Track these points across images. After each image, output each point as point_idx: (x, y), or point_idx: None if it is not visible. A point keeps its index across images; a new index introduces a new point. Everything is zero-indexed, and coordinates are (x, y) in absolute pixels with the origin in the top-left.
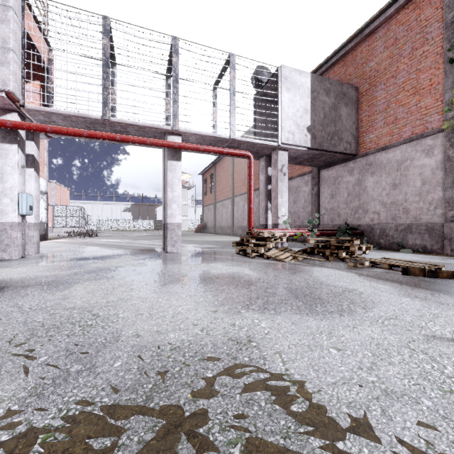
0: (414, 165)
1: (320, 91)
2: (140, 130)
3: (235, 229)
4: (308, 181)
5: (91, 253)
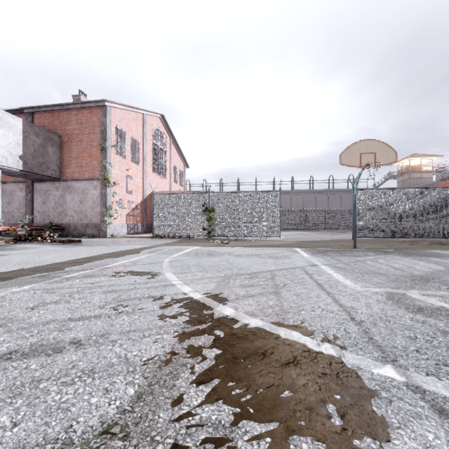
0: (90, 193)
1: (32, 133)
2: None
3: None
4: (23, 189)
5: None
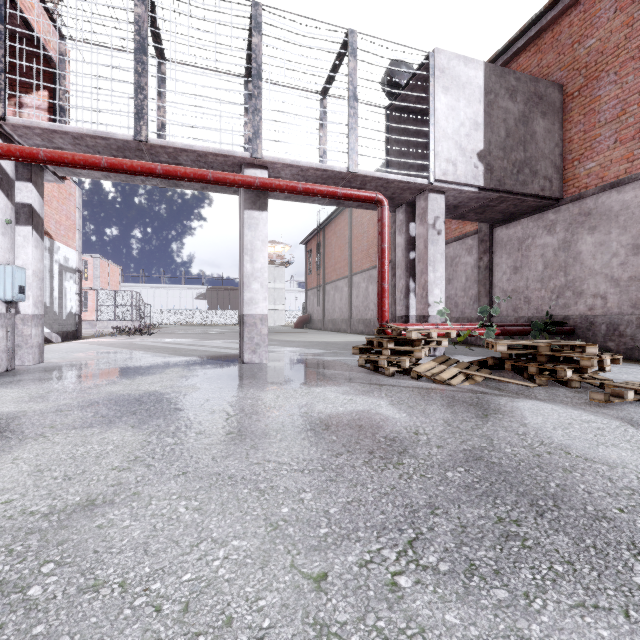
0: None
1: (501, 92)
2: (200, 160)
3: (354, 323)
4: (473, 247)
5: (122, 363)
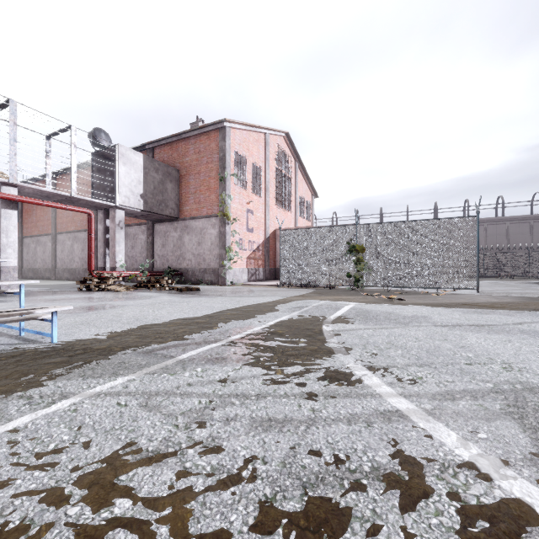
0: (208, 232)
1: (151, 169)
2: None
3: (60, 272)
4: (145, 231)
5: None
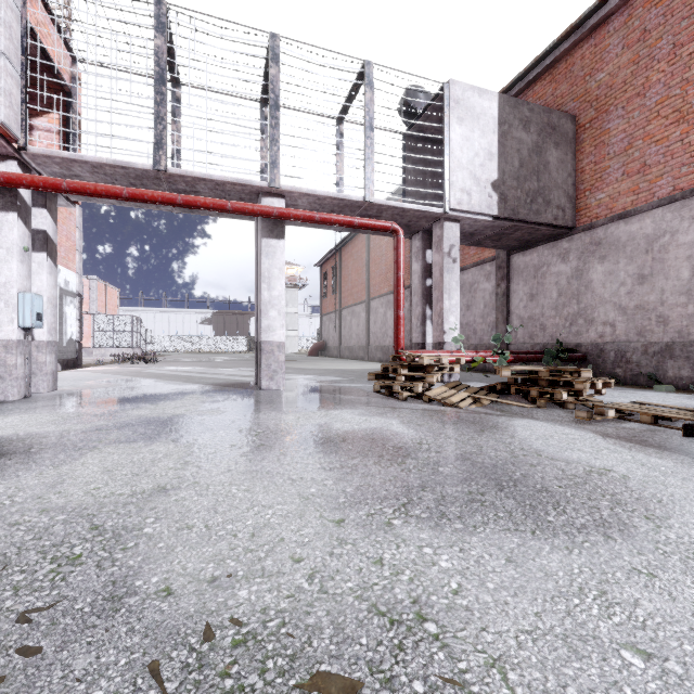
0: (678, 243)
1: (514, 123)
2: (218, 188)
3: (372, 351)
4: (491, 274)
5: (138, 390)
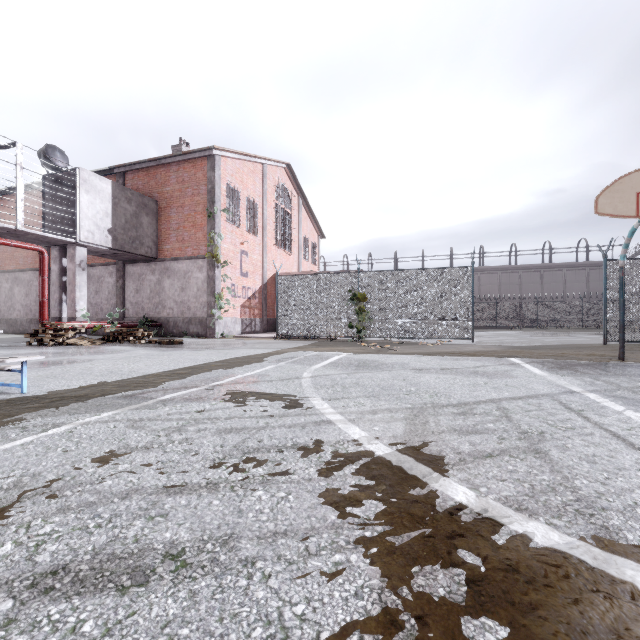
0: (194, 276)
1: (122, 199)
2: None
3: None
4: (114, 273)
5: None
